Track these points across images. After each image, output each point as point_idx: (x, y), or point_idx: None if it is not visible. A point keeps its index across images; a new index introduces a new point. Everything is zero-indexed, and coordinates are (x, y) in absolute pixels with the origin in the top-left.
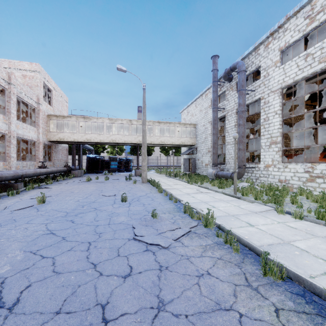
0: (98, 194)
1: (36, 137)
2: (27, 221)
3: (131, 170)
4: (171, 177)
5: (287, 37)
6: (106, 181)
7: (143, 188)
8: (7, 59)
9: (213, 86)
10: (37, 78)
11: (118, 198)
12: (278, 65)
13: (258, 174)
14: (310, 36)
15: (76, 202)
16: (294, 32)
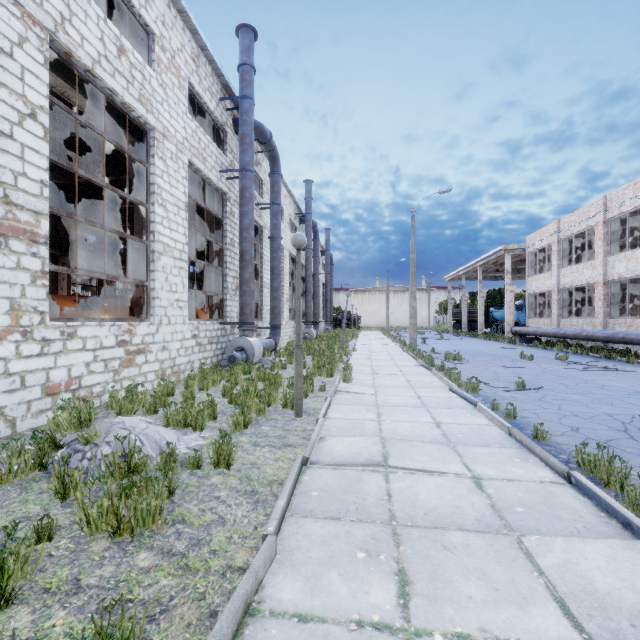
0: None
1: None
2: None
3: None
4: None
5: None
6: None
7: None
8: None
9: None
10: None
11: None
12: None
13: None
14: None
15: None
16: None
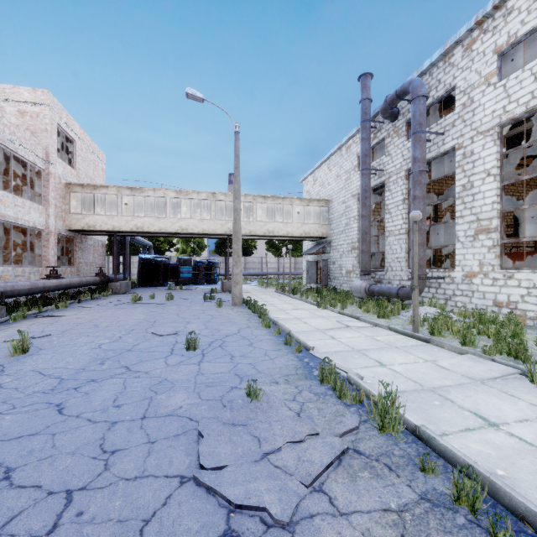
0: (143, 331)
1: (44, 222)
2: None
3: (215, 282)
4: (286, 293)
5: (512, 25)
6: (168, 302)
7: (234, 317)
8: None
9: (362, 130)
10: (45, 116)
11: (182, 341)
12: (493, 81)
13: (450, 290)
14: None
15: (92, 350)
16: (527, 13)
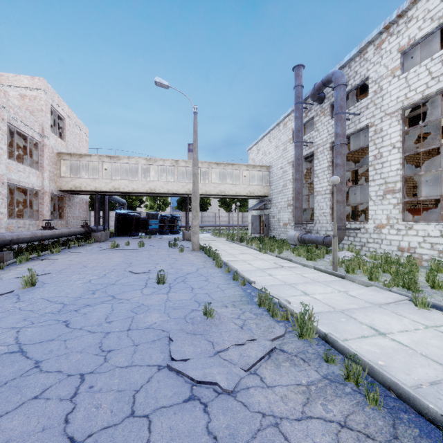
0: (123, 270)
1: (40, 184)
2: None
3: (178, 232)
4: (234, 241)
5: (411, 30)
6: (140, 248)
7: (193, 260)
8: None
9: (295, 110)
10: (41, 99)
11: (154, 278)
12: (397, 74)
13: (365, 238)
14: None
15: (85, 284)
16: (423, 21)
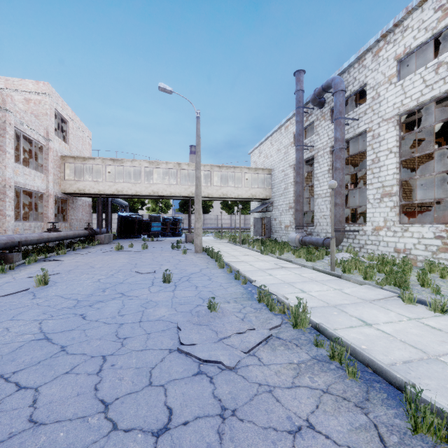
0: (129, 271)
1: (45, 187)
2: (12, 316)
3: (180, 235)
4: (236, 243)
5: (407, 39)
6: (144, 250)
7: (196, 261)
8: (3, 77)
9: (296, 115)
10: (46, 103)
11: (159, 277)
12: (393, 81)
13: (363, 240)
14: (440, 40)
15: (94, 283)
16: (418, 31)
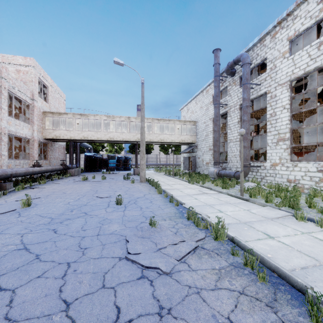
0: (91, 196)
1: (31, 134)
2: (1, 231)
3: (129, 169)
4: (171, 175)
5: (296, 25)
6: (103, 180)
7: (141, 188)
8: (0, 54)
9: (214, 81)
10: (31, 73)
11: (113, 201)
12: (286, 56)
13: (264, 173)
14: (320, 26)
15: (65, 205)
16: (305, 19)
